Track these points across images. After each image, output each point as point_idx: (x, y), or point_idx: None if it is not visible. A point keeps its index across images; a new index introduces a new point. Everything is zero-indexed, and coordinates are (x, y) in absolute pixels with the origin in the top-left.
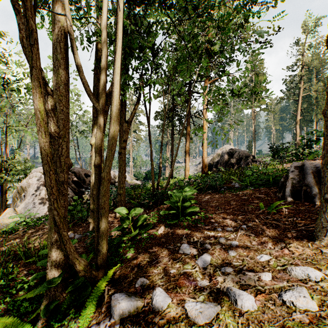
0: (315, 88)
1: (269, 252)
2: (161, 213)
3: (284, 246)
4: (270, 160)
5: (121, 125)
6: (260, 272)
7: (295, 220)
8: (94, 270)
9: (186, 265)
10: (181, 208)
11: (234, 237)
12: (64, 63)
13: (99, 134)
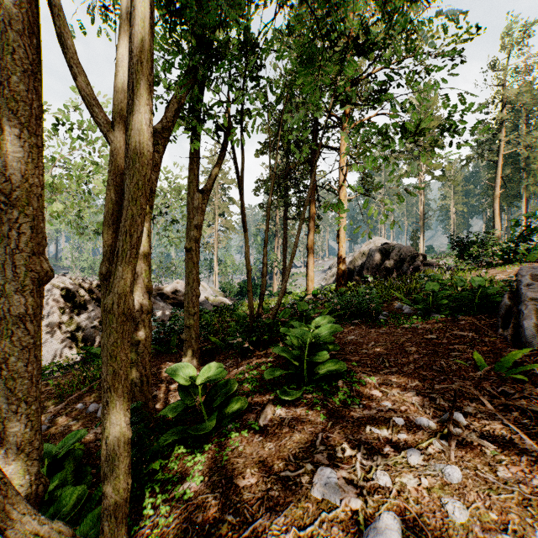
0: (527, 141)
1: None
2: (266, 375)
3: None
4: (457, 263)
5: (191, 197)
6: None
7: None
8: None
9: None
10: (306, 362)
11: (442, 448)
12: (25, 21)
13: (113, 197)
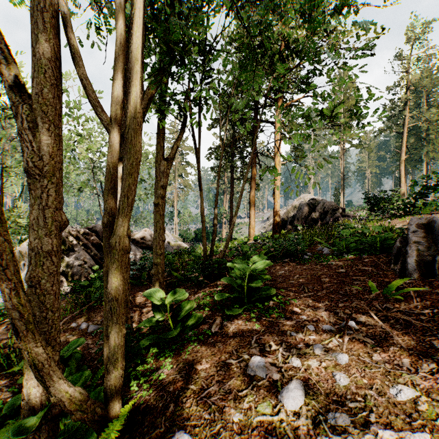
0: (427, 116)
1: (411, 380)
2: (216, 297)
3: (435, 368)
4: (368, 215)
5: (158, 164)
6: (408, 433)
7: (436, 312)
8: (99, 407)
9: (262, 404)
10: (246, 289)
11: (338, 344)
12: (51, 50)
13: (112, 170)
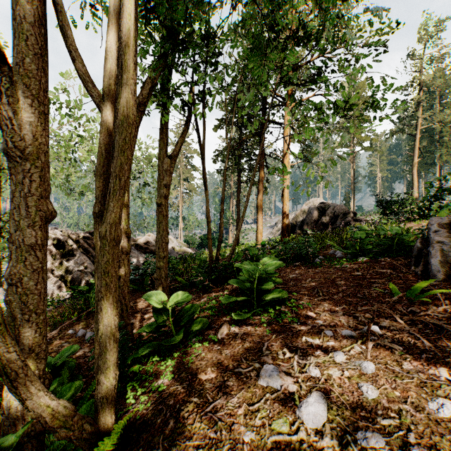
0: (441, 117)
1: None
2: (223, 301)
3: None
4: (381, 218)
5: (161, 162)
6: None
7: None
8: (88, 423)
9: (277, 420)
10: (256, 292)
11: (361, 351)
12: (35, 15)
13: (104, 153)
